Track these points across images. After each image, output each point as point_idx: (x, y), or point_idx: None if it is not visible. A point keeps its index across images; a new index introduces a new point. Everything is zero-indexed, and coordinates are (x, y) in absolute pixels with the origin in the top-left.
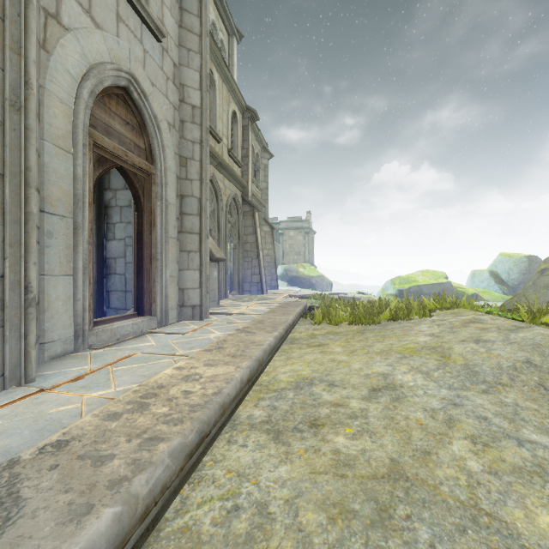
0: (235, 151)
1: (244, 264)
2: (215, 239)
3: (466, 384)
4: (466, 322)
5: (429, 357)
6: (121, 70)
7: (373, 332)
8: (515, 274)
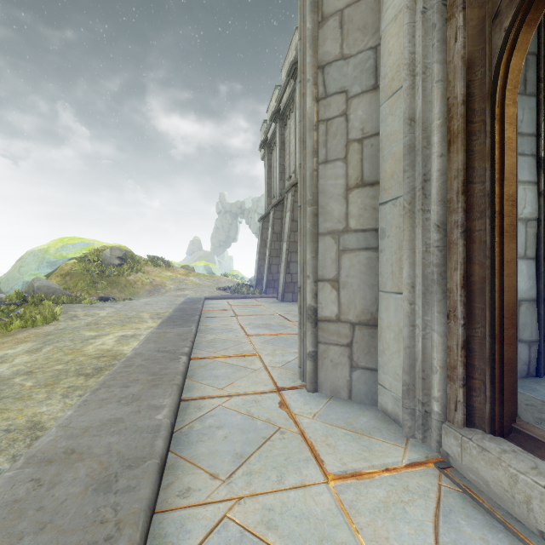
0: None
1: None
2: None
3: None
4: None
5: None
6: None
7: None
8: None
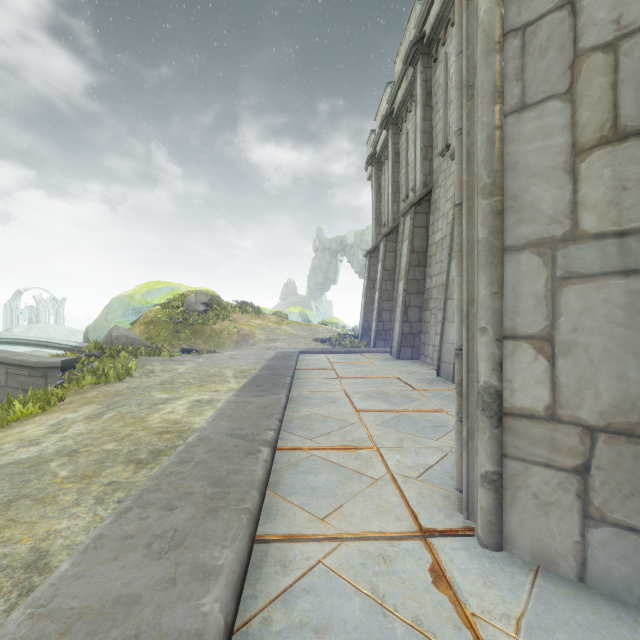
0: None
1: None
2: None
3: None
4: None
5: None
6: None
7: None
8: None
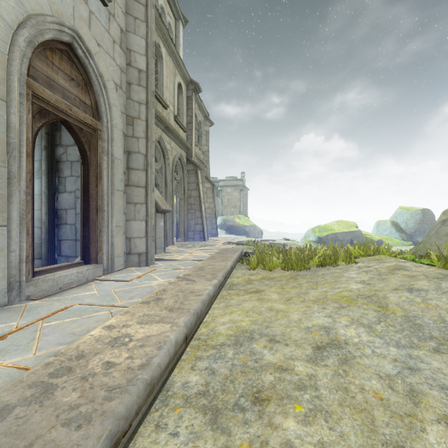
0: (180, 118)
1: (188, 215)
2: (163, 193)
3: (413, 341)
4: (391, 268)
5: (367, 307)
6: (63, 25)
7: (305, 278)
8: (412, 224)
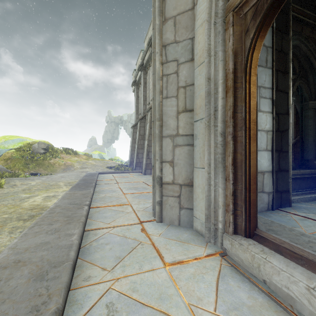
0: None
1: None
2: None
3: None
4: None
5: None
6: None
7: None
8: None
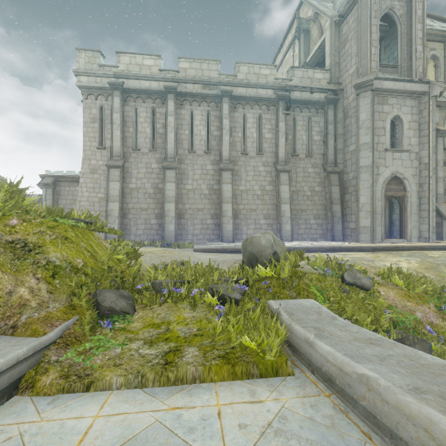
0: None
1: None
2: None
3: None
4: None
5: None
6: (393, 173)
7: None
8: None
